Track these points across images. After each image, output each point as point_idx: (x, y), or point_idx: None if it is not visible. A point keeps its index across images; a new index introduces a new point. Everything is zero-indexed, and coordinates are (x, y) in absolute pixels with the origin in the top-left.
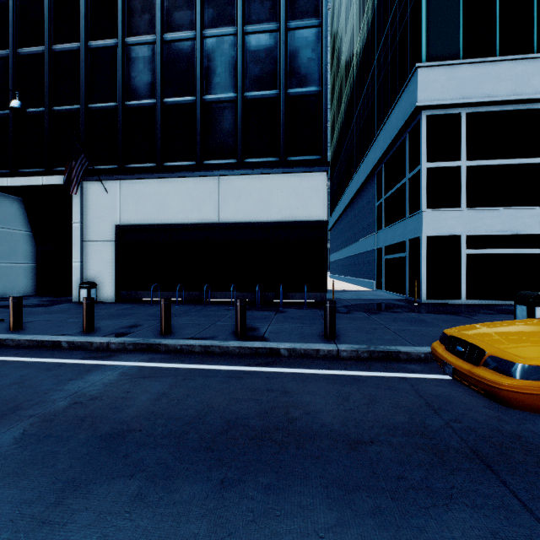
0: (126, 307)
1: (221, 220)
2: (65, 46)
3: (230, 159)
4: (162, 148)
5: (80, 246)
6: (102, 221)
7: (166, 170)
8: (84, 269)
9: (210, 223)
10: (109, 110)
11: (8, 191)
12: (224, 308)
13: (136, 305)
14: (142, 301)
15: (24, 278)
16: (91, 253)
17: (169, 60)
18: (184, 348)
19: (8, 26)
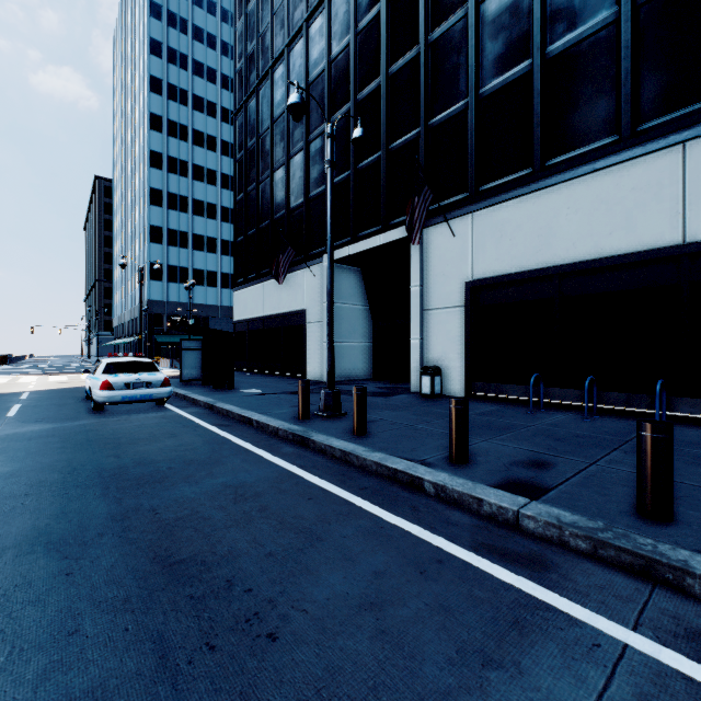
0: (487, 410)
1: (690, 238)
2: (402, 60)
3: None
4: (543, 137)
5: (420, 318)
6: (447, 279)
7: (552, 170)
8: (424, 348)
9: (658, 249)
10: (455, 115)
11: (349, 263)
12: None
13: (502, 408)
14: (506, 400)
15: (362, 359)
16: (433, 326)
17: None
18: None
19: (349, 76)
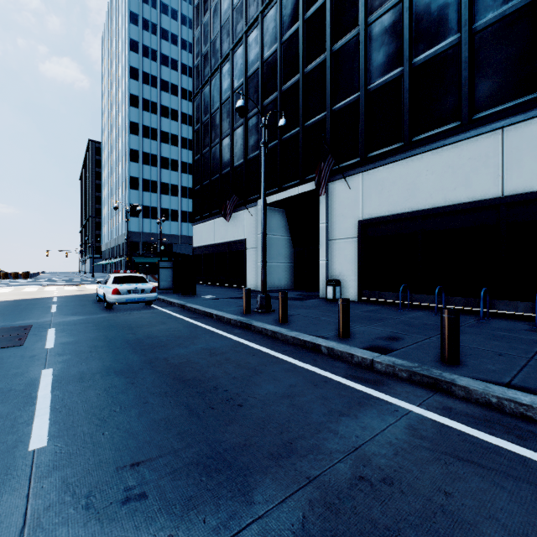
0: (371, 309)
1: (507, 193)
2: (314, 64)
3: (525, 96)
4: (410, 121)
5: (326, 245)
6: (345, 218)
7: (416, 144)
8: (329, 267)
9: (486, 200)
10: (351, 103)
11: (276, 206)
12: (522, 327)
13: (381, 308)
14: (385, 303)
15: (285, 275)
16: (335, 251)
17: (419, 9)
18: (505, 405)
19: (276, 73)
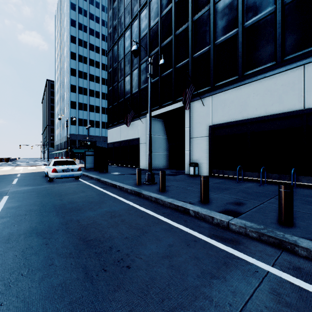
0: (218, 181)
1: (307, 106)
2: (181, 29)
3: None
4: (242, 62)
5: (189, 141)
6: (200, 124)
7: (247, 77)
8: (191, 155)
9: (293, 111)
10: (204, 52)
11: (158, 117)
12: None
13: (224, 180)
14: (227, 177)
15: (163, 160)
16: (194, 145)
17: None
18: None
19: (158, 35)
